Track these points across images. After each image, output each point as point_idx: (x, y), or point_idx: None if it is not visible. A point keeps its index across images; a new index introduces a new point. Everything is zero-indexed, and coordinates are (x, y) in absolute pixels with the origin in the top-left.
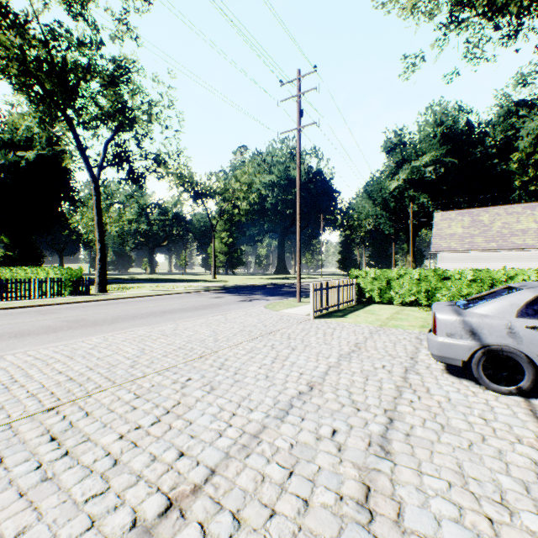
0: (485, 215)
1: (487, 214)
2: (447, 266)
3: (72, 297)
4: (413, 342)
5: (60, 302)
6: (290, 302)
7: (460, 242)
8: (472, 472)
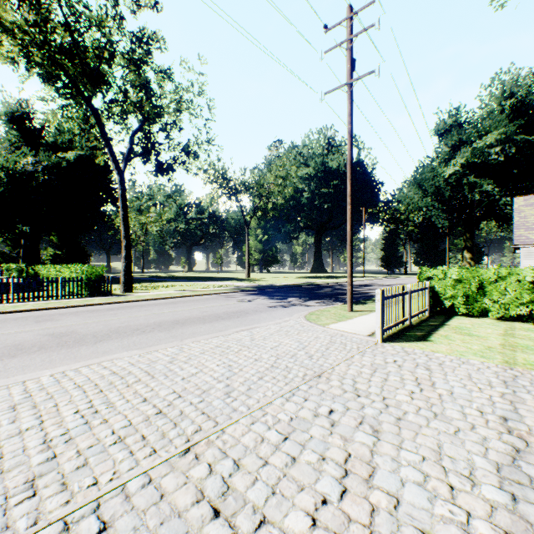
0: None
1: None
2: None
3: (91, 298)
4: None
5: (72, 304)
6: (338, 310)
7: None
8: None
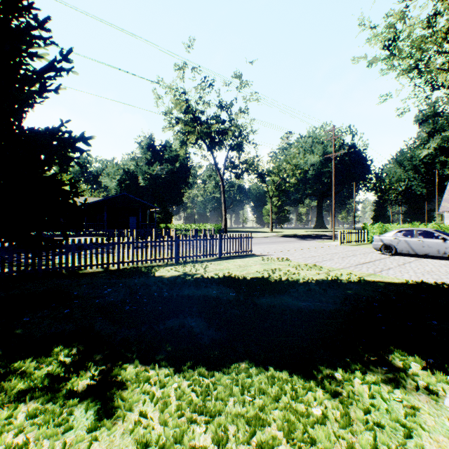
0: None
1: None
2: None
3: None
4: None
5: None
6: (328, 241)
7: None
8: (363, 258)
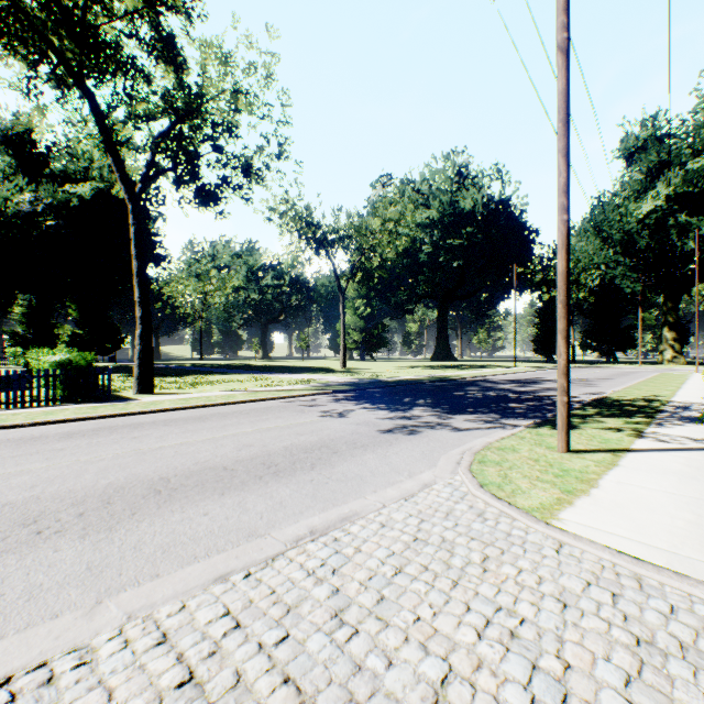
0: None
1: None
2: None
3: (68, 405)
4: None
5: (8, 422)
6: (533, 447)
7: None
8: None
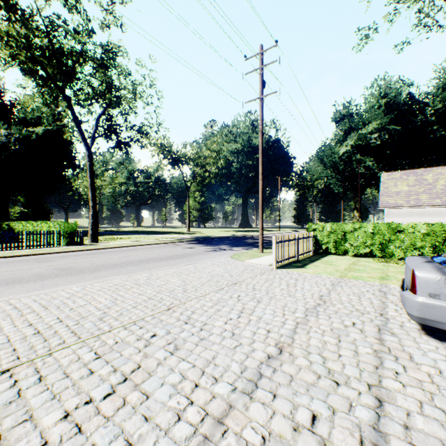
0: (429, 175)
1: (430, 174)
2: (394, 221)
3: (68, 246)
4: (377, 295)
5: (57, 251)
6: (253, 252)
7: (406, 199)
8: None
